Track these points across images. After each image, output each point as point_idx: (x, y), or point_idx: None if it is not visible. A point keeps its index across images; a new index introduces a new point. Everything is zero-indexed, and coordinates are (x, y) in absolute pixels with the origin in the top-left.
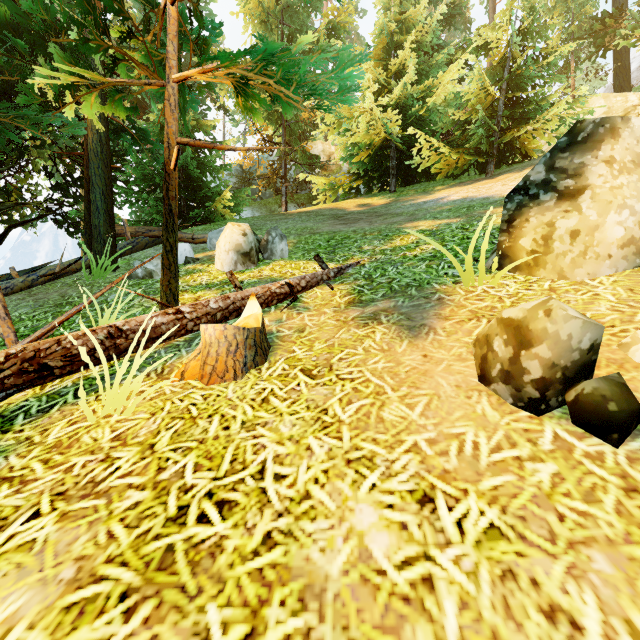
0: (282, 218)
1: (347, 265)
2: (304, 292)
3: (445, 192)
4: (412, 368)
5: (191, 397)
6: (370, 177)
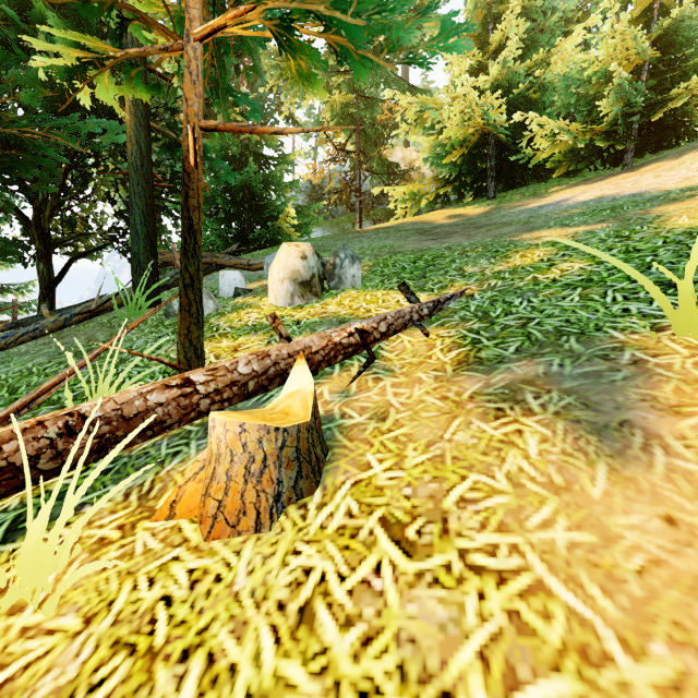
0: (355, 236)
1: (447, 296)
2: (384, 340)
3: (566, 193)
4: (651, 561)
5: (170, 574)
6: (462, 182)
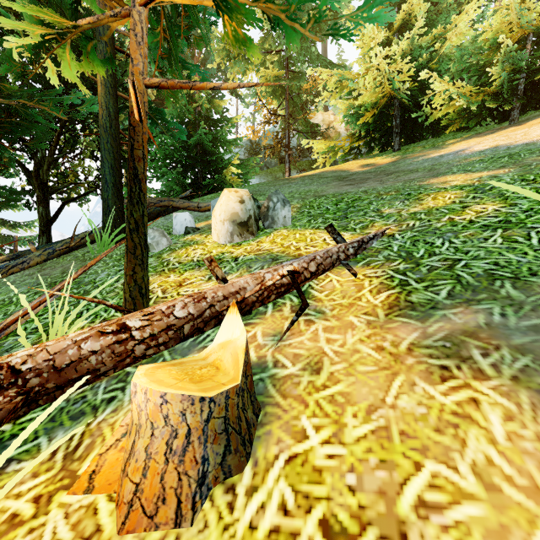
0: (285, 183)
1: (370, 236)
2: (314, 279)
3: (462, 144)
4: None
5: None
6: (372, 138)
